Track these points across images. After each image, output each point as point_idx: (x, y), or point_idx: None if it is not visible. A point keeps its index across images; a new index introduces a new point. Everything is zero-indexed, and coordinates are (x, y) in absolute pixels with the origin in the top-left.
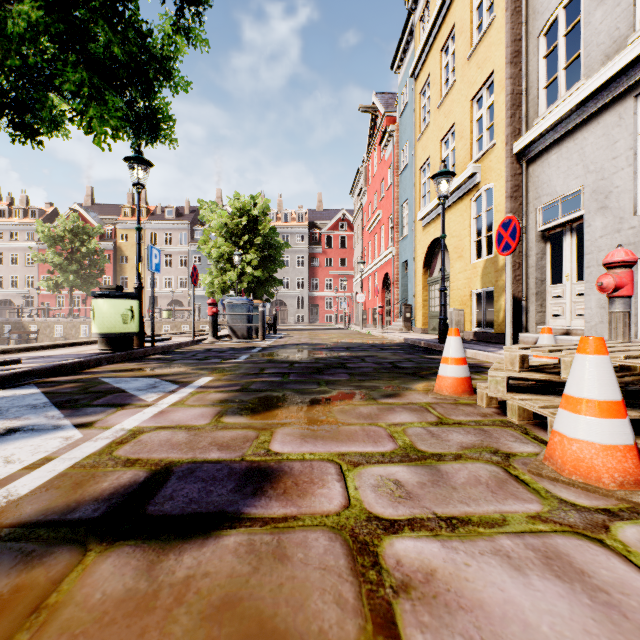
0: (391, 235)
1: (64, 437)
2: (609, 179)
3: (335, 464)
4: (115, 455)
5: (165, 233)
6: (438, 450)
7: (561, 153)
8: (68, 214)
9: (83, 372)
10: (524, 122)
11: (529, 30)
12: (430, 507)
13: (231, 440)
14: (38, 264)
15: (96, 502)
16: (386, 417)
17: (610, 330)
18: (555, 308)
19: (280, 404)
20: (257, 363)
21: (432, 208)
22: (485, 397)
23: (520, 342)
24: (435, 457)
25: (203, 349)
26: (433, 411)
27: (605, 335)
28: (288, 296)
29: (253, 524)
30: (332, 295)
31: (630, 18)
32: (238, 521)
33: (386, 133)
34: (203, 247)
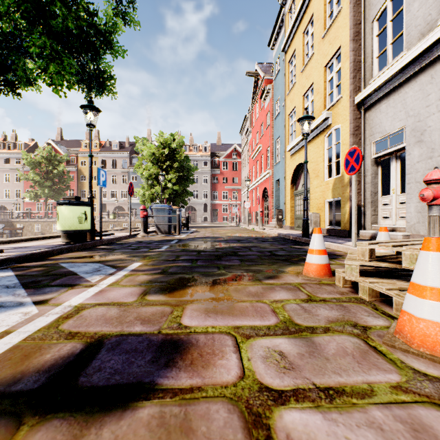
0: (268, 161)
1: (24, 313)
2: (424, 121)
3: (231, 336)
4: (60, 329)
5: (112, 160)
6: (311, 324)
7: (389, 103)
8: (44, 147)
9: (48, 259)
10: (362, 81)
11: (366, 17)
12: (310, 377)
13: (151, 315)
14: (23, 181)
15: (37, 373)
16: (269, 295)
17: (429, 229)
18: (384, 212)
19: (190, 284)
20: (174, 252)
21: (297, 142)
22: (342, 279)
23: (360, 236)
24: (309, 330)
25: (136, 241)
26: (303, 290)
27: (421, 231)
28: (197, 203)
29: (164, 395)
30: (227, 203)
31: (439, 7)
32: (152, 392)
33: (265, 90)
34: (138, 169)
